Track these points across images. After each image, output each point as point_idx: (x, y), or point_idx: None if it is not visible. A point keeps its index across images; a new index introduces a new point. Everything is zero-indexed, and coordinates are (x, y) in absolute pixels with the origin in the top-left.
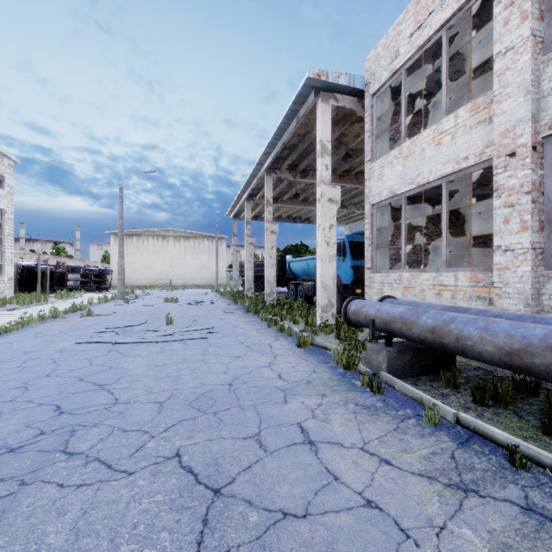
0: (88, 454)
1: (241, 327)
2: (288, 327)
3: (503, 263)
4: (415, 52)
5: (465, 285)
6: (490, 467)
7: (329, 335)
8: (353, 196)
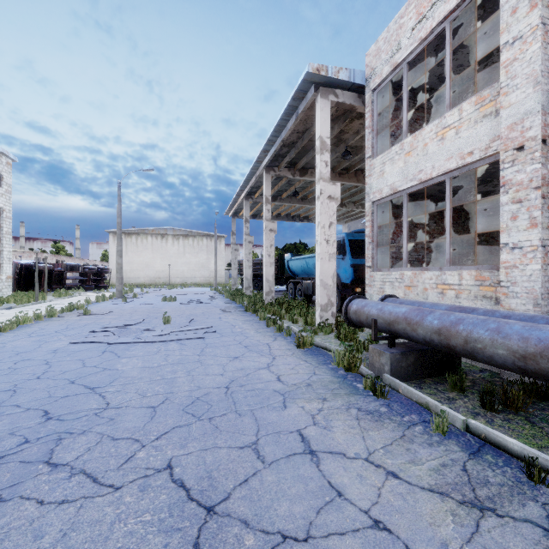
0: (73, 466)
1: (239, 326)
2: (287, 326)
3: (510, 261)
4: (417, 45)
5: (470, 283)
6: (506, 482)
7: (329, 335)
8: (352, 194)
